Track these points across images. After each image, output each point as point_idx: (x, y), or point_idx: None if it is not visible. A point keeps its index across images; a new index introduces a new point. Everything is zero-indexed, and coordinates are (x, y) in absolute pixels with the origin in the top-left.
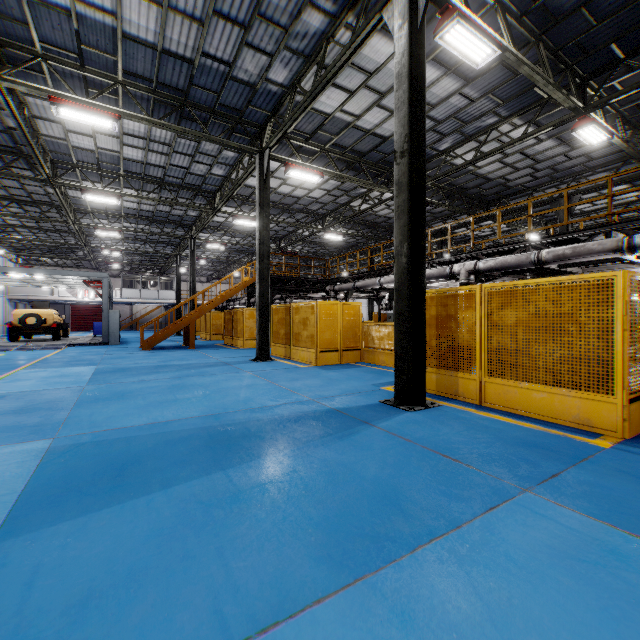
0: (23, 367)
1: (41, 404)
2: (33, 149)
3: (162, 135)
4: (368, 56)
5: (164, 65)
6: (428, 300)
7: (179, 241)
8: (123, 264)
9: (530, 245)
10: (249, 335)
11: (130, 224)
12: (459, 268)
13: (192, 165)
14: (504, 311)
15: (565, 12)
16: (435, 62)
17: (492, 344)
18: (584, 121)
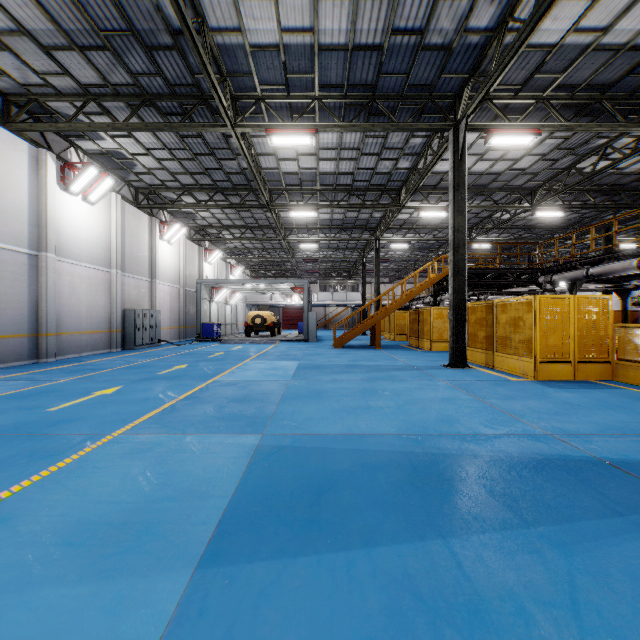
0: (250, 358)
1: (257, 395)
2: (257, 181)
3: (351, 140)
4: None
5: (354, 64)
6: None
7: (364, 245)
8: (319, 271)
9: None
10: (437, 337)
11: (324, 234)
12: None
13: (378, 164)
14: None
15: None
16: None
17: None
18: None
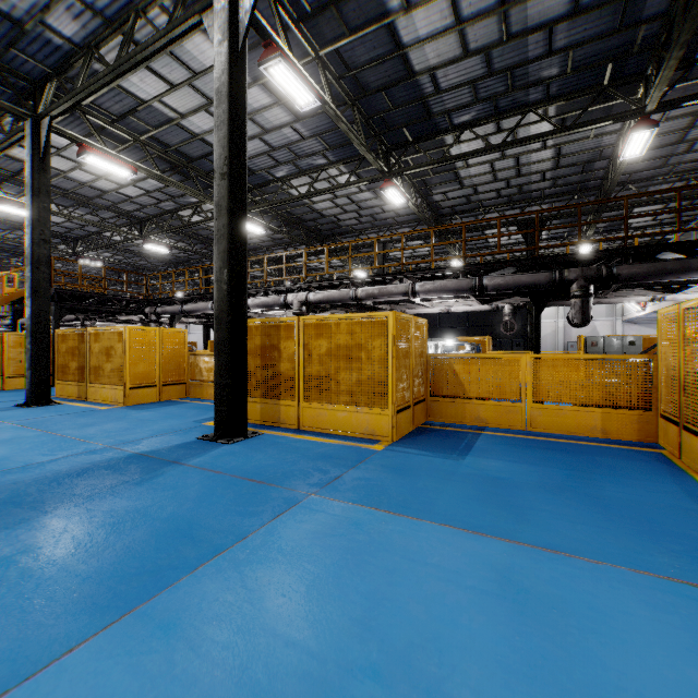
0: None
1: None
2: None
3: None
4: (192, 53)
5: None
6: (253, 329)
7: None
8: None
9: (351, 283)
10: (17, 371)
11: None
12: (293, 298)
13: None
14: (318, 341)
15: (372, 89)
16: (266, 88)
17: (308, 372)
18: (389, 184)
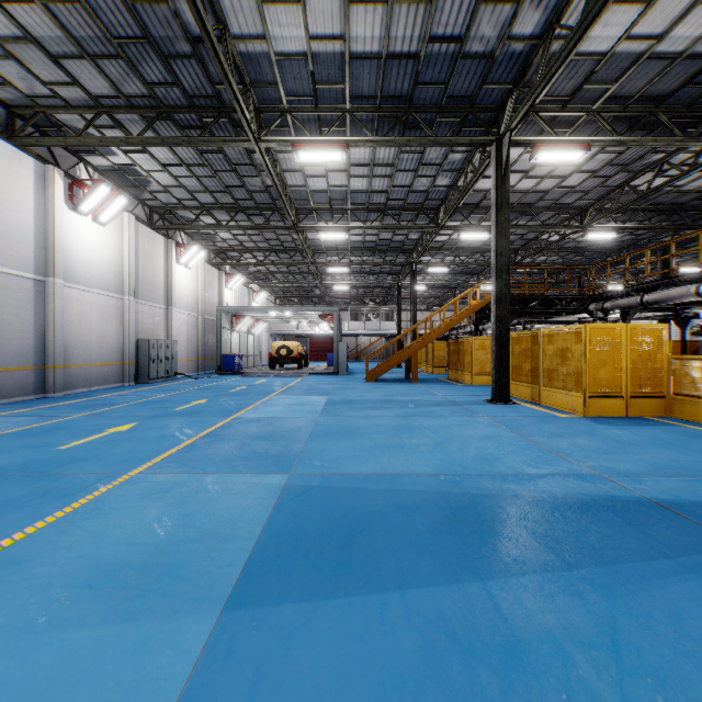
0: (275, 393)
1: (283, 432)
2: (282, 200)
3: (385, 156)
4: None
5: (388, 73)
6: None
7: (400, 269)
8: (350, 298)
9: None
10: (478, 369)
11: (356, 257)
12: None
13: (414, 181)
14: None
15: None
16: None
17: None
18: None
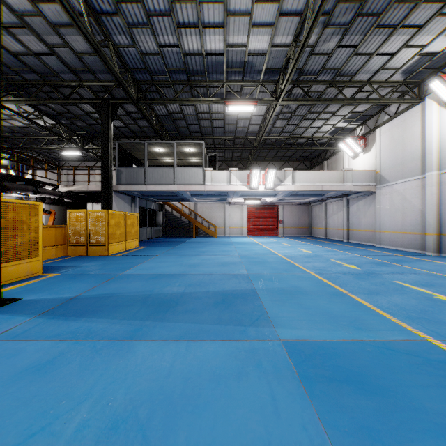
0: None
1: None
2: None
3: None
4: None
5: None
6: None
7: None
8: None
9: None
10: None
11: None
12: None
13: None
14: None
15: None
16: None
17: None
18: None
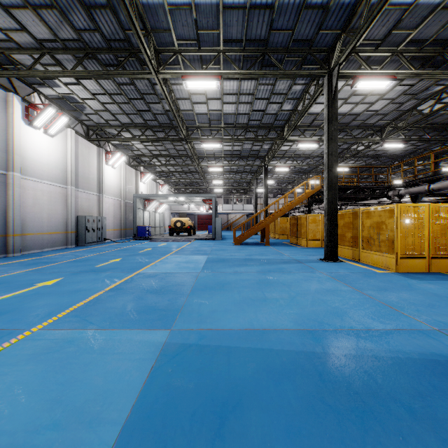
0: (170, 253)
1: (171, 286)
2: (176, 119)
3: (248, 87)
4: None
5: (251, 22)
6: None
7: (256, 169)
8: (223, 189)
9: None
10: (311, 236)
11: (227, 161)
12: None
13: (267, 107)
14: None
15: None
16: None
17: None
18: None
